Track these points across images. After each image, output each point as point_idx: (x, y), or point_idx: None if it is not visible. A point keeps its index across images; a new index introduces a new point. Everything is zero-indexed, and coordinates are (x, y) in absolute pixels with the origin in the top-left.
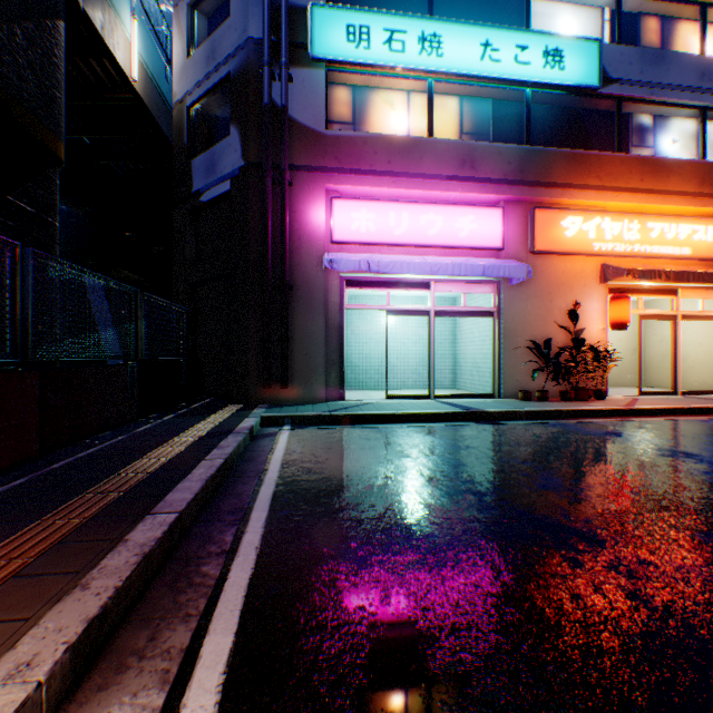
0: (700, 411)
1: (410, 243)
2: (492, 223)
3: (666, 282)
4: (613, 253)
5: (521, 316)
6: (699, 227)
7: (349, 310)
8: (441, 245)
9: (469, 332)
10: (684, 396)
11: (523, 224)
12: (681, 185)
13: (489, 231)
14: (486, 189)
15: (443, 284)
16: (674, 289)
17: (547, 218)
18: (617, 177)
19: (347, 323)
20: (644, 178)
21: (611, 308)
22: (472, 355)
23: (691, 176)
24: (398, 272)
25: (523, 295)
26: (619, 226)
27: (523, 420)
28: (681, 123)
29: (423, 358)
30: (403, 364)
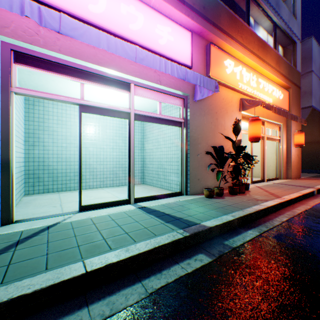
0: (306, 196)
1: (109, 28)
2: (185, 42)
3: (263, 117)
4: (246, 92)
5: (201, 128)
6: (274, 88)
7: (46, 114)
8: (143, 44)
9: (156, 141)
10: (269, 182)
11: (202, 55)
12: (270, 61)
13: (182, 48)
14: (181, 8)
15: (143, 89)
16: (264, 121)
17: (217, 55)
18: (249, 43)
19: (43, 127)
20: (259, 50)
21: (251, 126)
22: (159, 159)
23: (273, 58)
24: (92, 43)
25: (202, 111)
26: (249, 76)
27: (241, 231)
28: (263, 31)
29: (120, 161)
30: (103, 166)
